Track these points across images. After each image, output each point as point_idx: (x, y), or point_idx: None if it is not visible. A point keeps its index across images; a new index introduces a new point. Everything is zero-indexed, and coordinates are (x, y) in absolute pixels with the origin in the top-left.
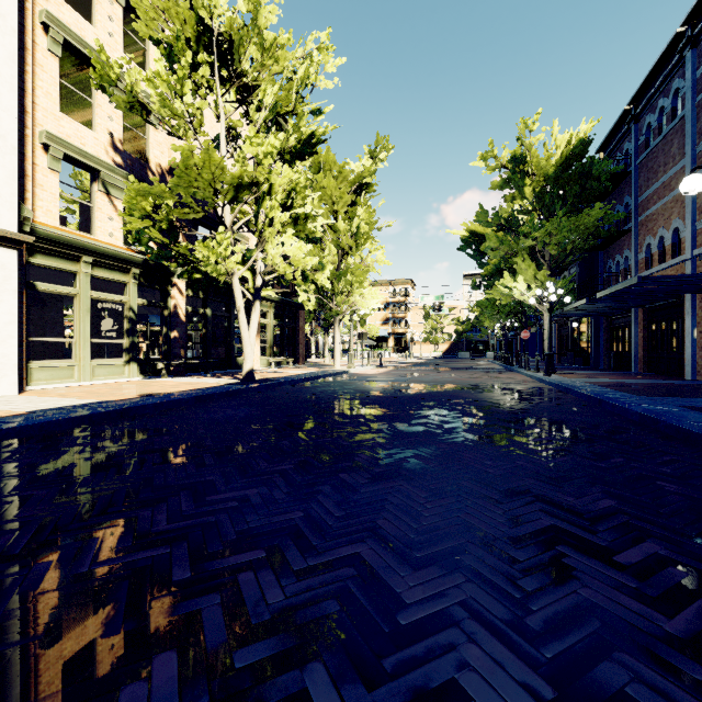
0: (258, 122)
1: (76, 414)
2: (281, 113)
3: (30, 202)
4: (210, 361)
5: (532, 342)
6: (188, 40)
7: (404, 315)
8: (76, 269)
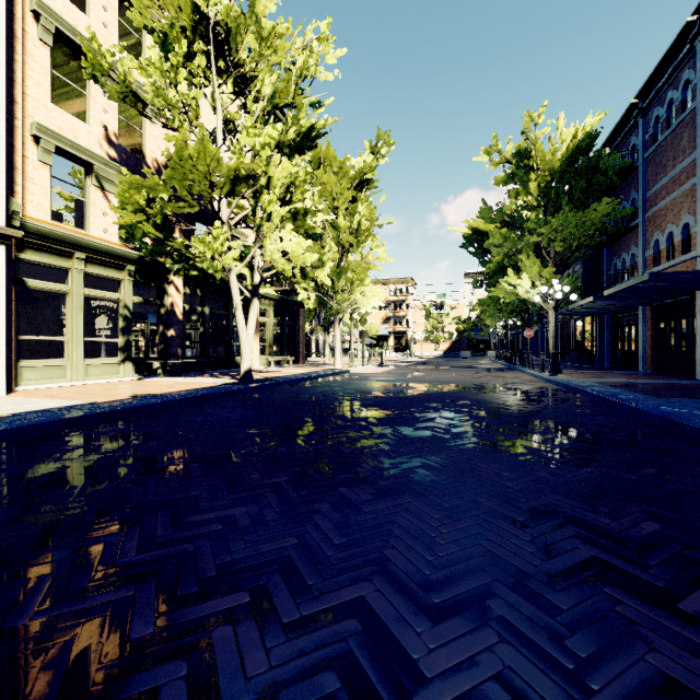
0: (255, 113)
1: (59, 417)
2: (280, 106)
3: (19, 196)
4: (207, 360)
5: (534, 341)
6: (183, 29)
7: (404, 314)
8: (68, 265)
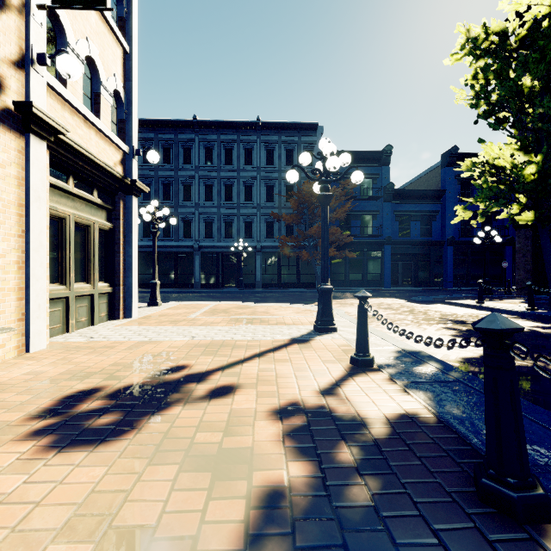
0: None
1: None
2: None
3: None
4: None
5: None
6: None
7: None
8: None
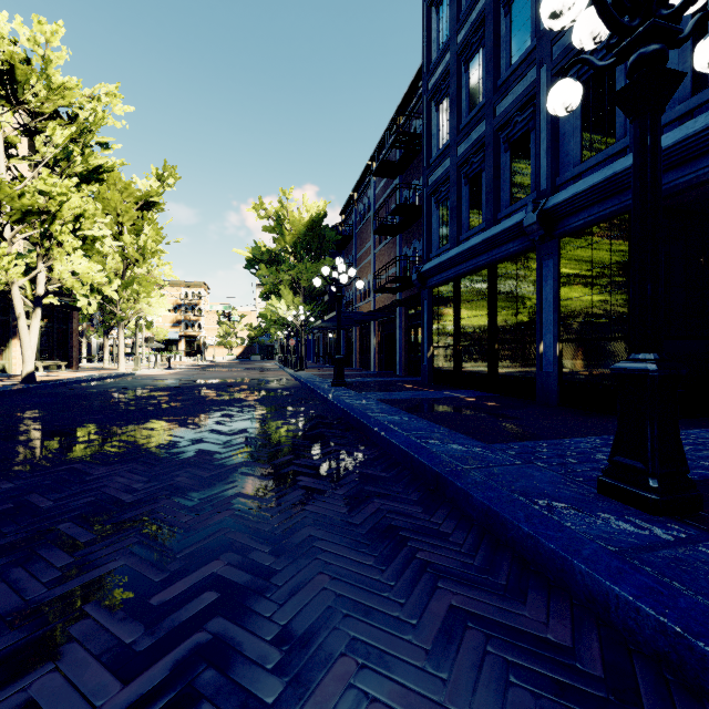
0: (46, 155)
1: None
2: None
3: None
4: None
5: (310, 347)
6: None
7: (197, 318)
8: None
